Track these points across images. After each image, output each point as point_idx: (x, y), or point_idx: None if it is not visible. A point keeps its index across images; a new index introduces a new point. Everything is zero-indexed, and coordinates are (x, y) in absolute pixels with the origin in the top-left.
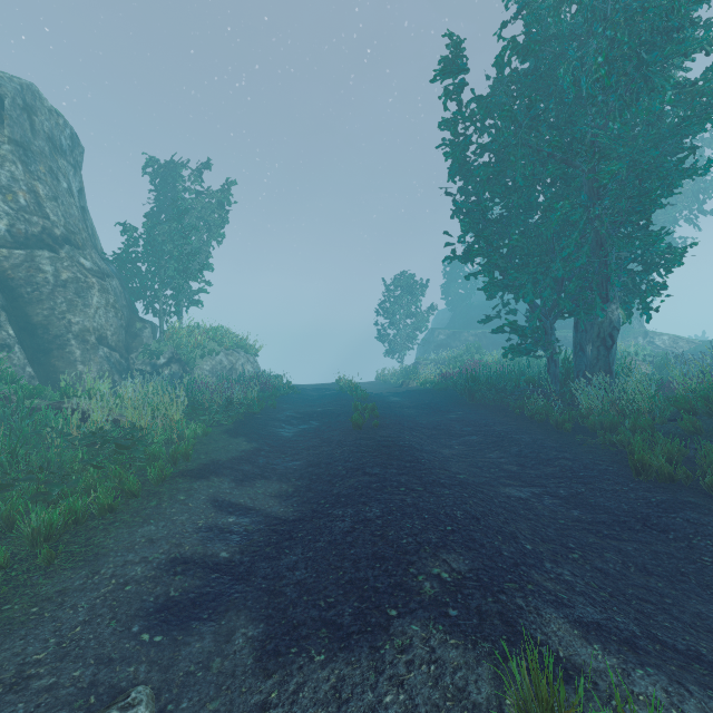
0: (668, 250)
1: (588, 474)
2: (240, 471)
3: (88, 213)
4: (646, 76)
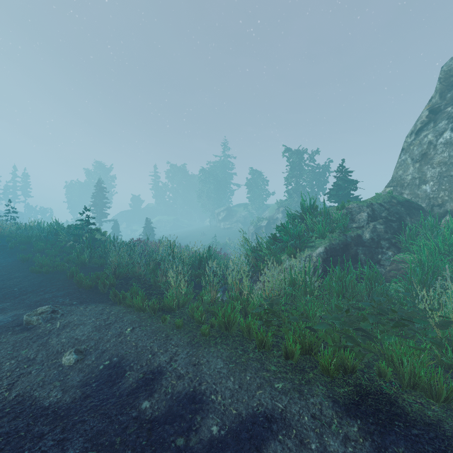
0: None
1: None
2: None
3: None
4: None
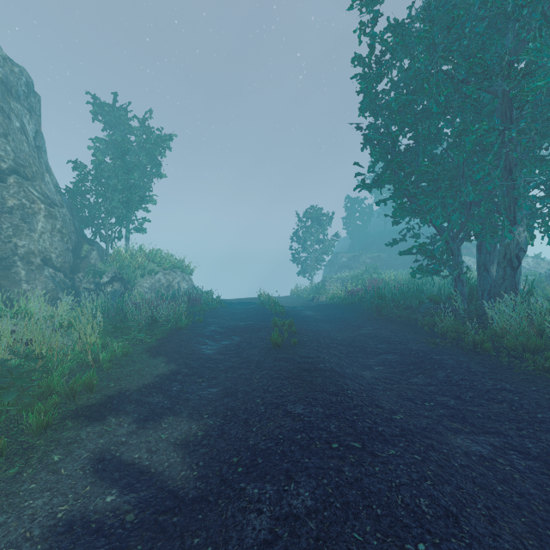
0: None
1: (548, 416)
2: (146, 405)
3: (45, 152)
4: None
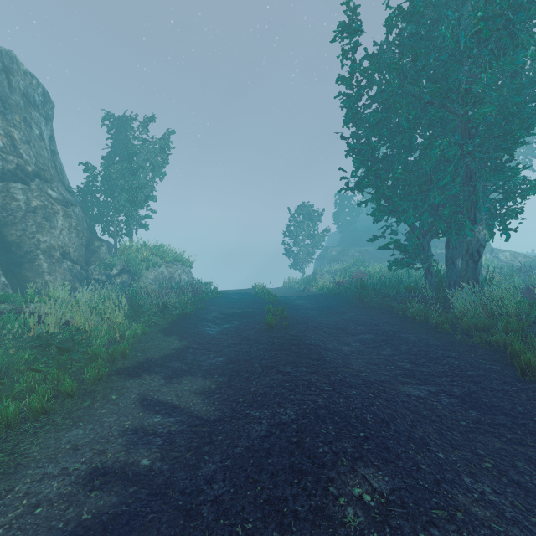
0: (524, 181)
1: (476, 372)
2: (169, 368)
3: (58, 155)
4: (512, 34)
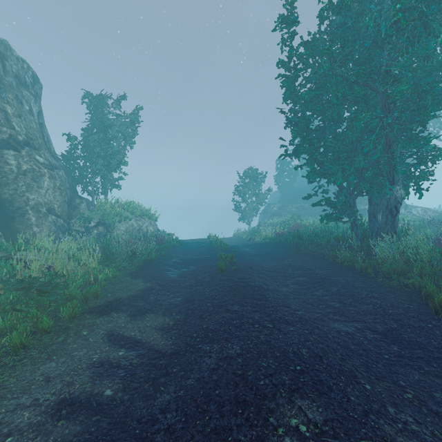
0: (435, 148)
1: (396, 311)
2: (134, 307)
3: (45, 127)
4: (425, 24)
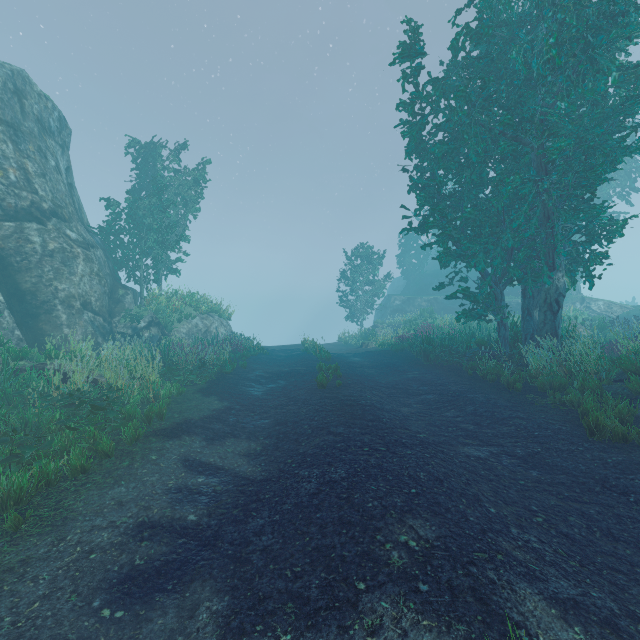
0: (610, 222)
1: (543, 433)
2: (211, 430)
3: (75, 189)
4: (592, 58)
